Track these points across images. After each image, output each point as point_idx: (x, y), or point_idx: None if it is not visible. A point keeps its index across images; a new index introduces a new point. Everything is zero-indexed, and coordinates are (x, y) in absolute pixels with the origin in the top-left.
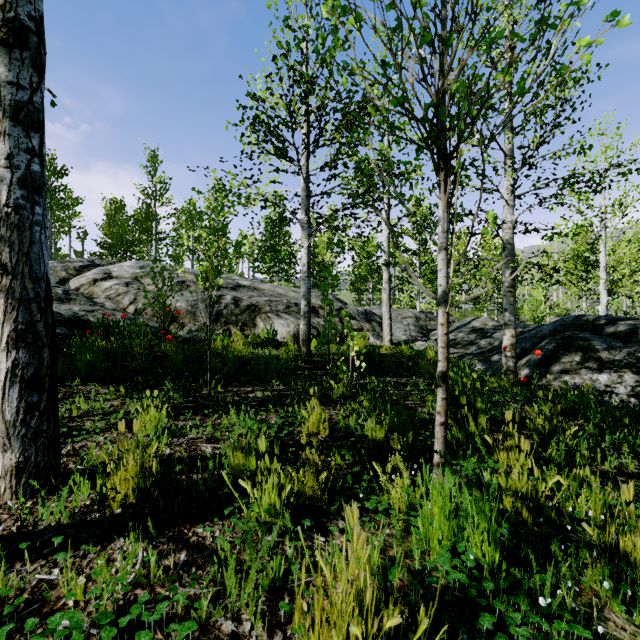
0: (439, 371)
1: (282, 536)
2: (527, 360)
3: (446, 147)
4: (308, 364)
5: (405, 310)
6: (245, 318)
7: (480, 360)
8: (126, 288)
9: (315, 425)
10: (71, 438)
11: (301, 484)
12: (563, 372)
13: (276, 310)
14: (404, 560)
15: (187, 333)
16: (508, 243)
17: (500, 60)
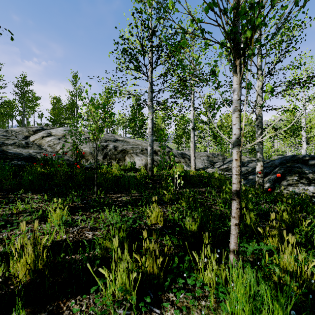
0: (234, 190)
1: (130, 309)
2: (268, 178)
3: (239, 44)
4: (152, 181)
5: (201, 152)
6: (120, 156)
7: (242, 178)
8: (58, 141)
9: (155, 218)
10: (7, 228)
11: (144, 267)
12: (288, 185)
13: (136, 152)
14: None
15: (88, 164)
16: (259, 116)
17: None
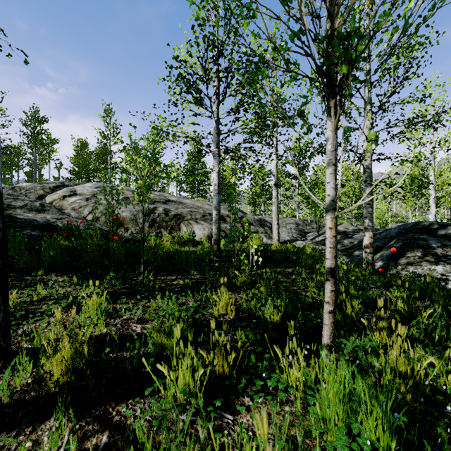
0: (328, 267)
1: (195, 414)
2: (380, 255)
3: (334, 79)
4: (218, 258)
5: (288, 218)
6: (173, 224)
7: (345, 255)
8: (86, 202)
9: (224, 308)
10: (28, 319)
11: (212, 365)
12: (408, 264)
13: (195, 218)
14: (304, 440)
15: (129, 235)
16: (367, 168)
17: (380, 4)
